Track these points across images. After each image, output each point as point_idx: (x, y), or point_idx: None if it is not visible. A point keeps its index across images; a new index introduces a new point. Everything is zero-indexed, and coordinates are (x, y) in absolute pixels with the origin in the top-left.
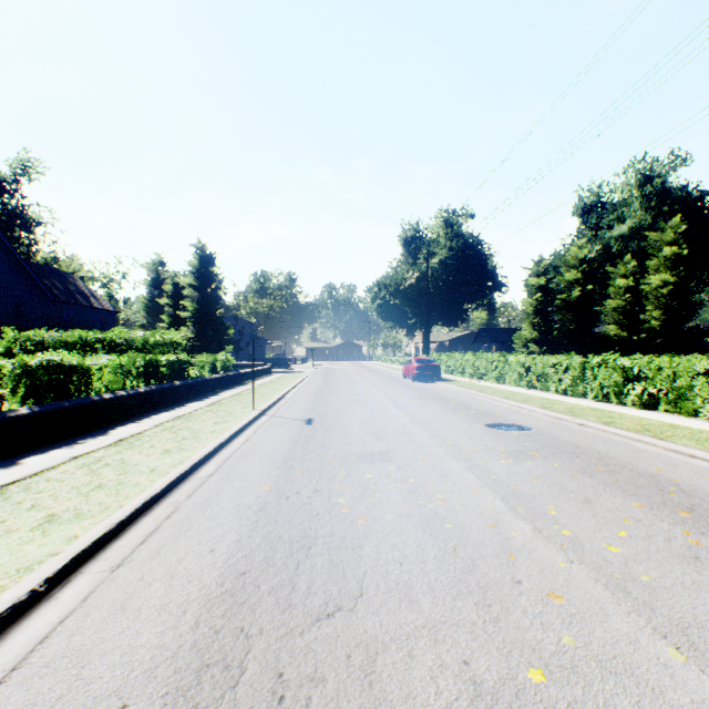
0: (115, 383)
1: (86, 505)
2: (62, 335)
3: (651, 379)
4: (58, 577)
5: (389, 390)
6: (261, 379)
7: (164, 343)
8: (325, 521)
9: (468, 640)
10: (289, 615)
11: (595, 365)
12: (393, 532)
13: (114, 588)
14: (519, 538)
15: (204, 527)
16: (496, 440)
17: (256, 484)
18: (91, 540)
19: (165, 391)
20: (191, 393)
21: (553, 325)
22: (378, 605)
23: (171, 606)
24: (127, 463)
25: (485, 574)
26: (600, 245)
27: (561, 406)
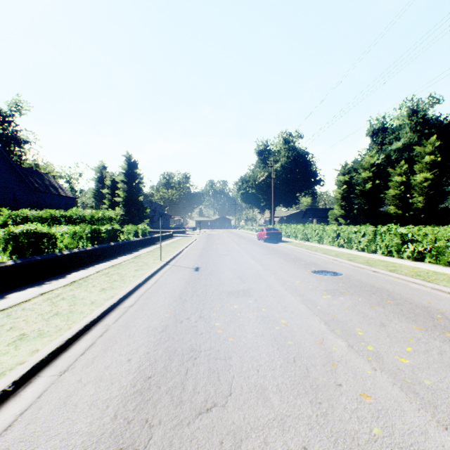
0: (72, 244)
1: (47, 327)
2: (39, 212)
3: (420, 241)
4: (22, 380)
5: (248, 248)
6: (167, 241)
7: (104, 218)
8: (206, 339)
9: (306, 430)
10: (180, 409)
11: (382, 232)
12: (252, 347)
13: (60, 388)
14: (338, 352)
15: (124, 343)
16: (319, 282)
17: (161, 312)
18: (47, 352)
19: (104, 249)
20: (121, 250)
21: (354, 206)
22: (242, 402)
23: (98, 402)
24: (76, 297)
25: (316, 379)
26: (384, 155)
27: (360, 258)
